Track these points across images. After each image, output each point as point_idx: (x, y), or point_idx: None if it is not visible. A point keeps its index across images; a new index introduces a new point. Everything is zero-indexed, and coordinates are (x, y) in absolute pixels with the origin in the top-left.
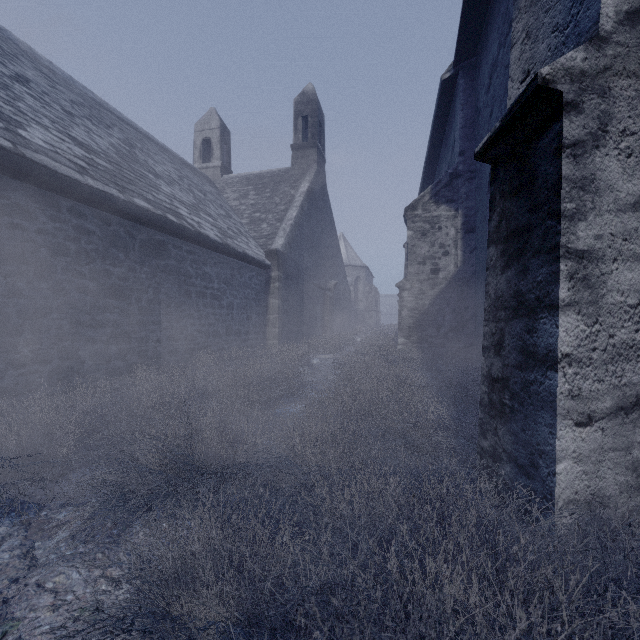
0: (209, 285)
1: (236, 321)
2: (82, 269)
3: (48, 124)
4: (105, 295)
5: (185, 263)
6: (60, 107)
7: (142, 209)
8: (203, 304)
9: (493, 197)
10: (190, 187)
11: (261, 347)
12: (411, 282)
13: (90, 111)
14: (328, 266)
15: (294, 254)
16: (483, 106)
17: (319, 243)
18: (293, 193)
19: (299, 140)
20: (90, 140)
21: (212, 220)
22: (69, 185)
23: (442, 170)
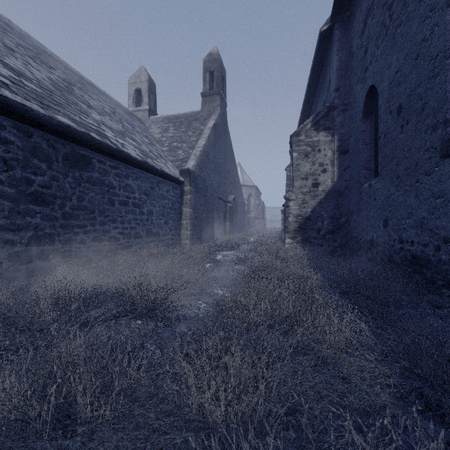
0: (131, 195)
1: (155, 225)
2: None
3: None
4: (26, 201)
5: (108, 176)
6: (1, 43)
7: (64, 124)
8: (125, 211)
9: None
10: (121, 120)
11: (176, 246)
12: (296, 194)
13: (36, 55)
14: (229, 184)
15: (203, 173)
16: (357, 48)
17: (222, 167)
18: (202, 128)
19: (207, 89)
20: (25, 69)
21: (136, 144)
22: None
23: (317, 109)
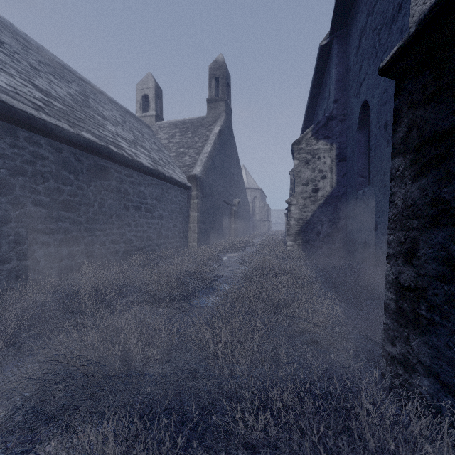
0: (143, 201)
1: (165, 228)
2: (37, 187)
3: (14, 73)
4: (57, 208)
5: (124, 184)
6: (28, 63)
7: (88, 140)
8: (139, 215)
9: (398, 110)
10: (131, 128)
11: (184, 248)
12: (297, 199)
13: (54, 70)
14: (234, 188)
15: (209, 178)
16: (353, 64)
17: (227, 171)
18: (208, 134)
19: (212, 95)
20: (50, 88)
21: (147, 152)
22: (25, 118)
23: (319, 116)
